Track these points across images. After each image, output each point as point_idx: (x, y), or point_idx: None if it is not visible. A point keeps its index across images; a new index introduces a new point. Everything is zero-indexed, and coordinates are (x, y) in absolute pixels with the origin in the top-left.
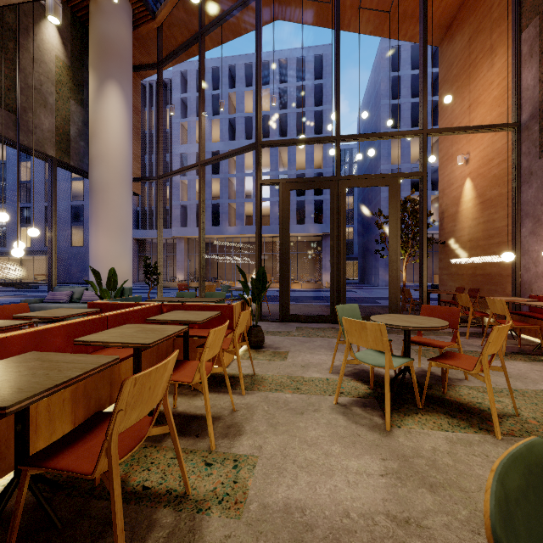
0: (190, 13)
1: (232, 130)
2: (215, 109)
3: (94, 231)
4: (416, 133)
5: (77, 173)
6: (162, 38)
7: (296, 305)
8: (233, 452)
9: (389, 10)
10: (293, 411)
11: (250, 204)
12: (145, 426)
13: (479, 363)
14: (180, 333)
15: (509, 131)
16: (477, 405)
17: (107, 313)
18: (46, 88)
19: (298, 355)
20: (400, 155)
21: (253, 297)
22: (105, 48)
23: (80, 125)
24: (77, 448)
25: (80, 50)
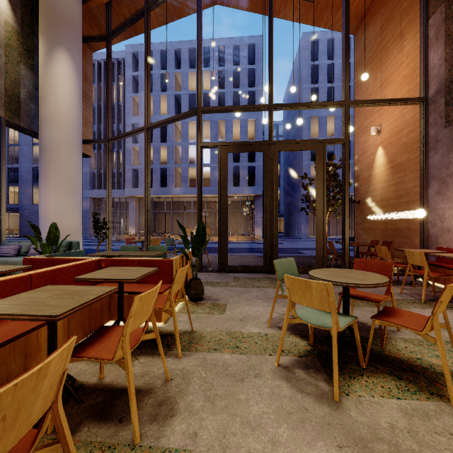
0: None
1: (178, 105)
2: (163, 86)
3: (43, 188)
4: (339, 104)
5: (28, 134)
6: (111, 13)
7: (233, 255)
8: (162, 445)
9: (314, 0)
10: (232, 377)
11: (193, 168)
12: (21, 451)
13: (430, 323)
14: (105, 296)
15: (417, 104)
16: (418, 362)
17: (32, 271)
18: None
19: (236, 307)
20: (319, 130)
21: (193, 251)
22: (54, 17)
23: (30, 88)
24: None
25: (30, 18)
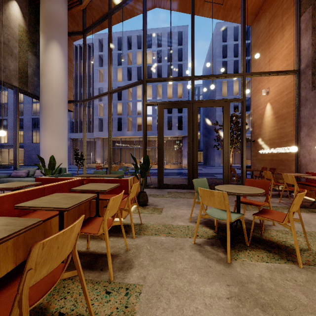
0: (103, 1)
1: (129, 74)
2: (119, 61)
3: (43, 133)
4: (239, 75)
5: (33, 97)
6: (86, 16)
7: (167, 178)
8: (126, 282)
9: (222, 3)
10: (166, 249)
11: (140, 118)
12: (58, 272)
13: (287, 217)
14: (91, 199)
15: (293, 74)
16: (283, 243)
17: (44, 185)
18: (12, 44)
19: (169, 210)
20: (227, 90)
21: (141, 174)
22: (50, 20)
23: (34, 67)
24: (1, 295)
25: (34, 21)
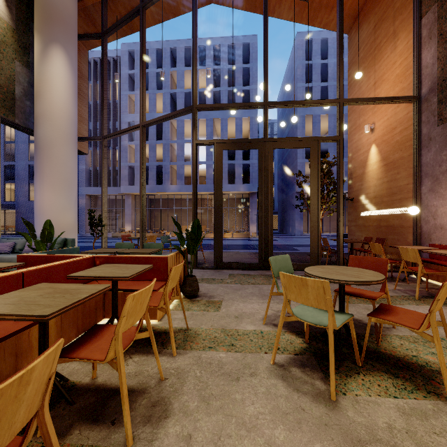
0: None
1: (174, 103)
2: (158, 84)
3: (39, 185)
4: (333, 102)
5: (24, 131)
6: (107, 11)
7: (228, 252)
8: None
9: None
10: (227, 376)
11: (189, 166)
12: None
13: (427, 321)
14: (98, 294)
15: (411, 103)
16: (414, 360)
17: (25, 269)
18: None
19: (231, 304)
20: (312, 129)
21: (188, 248)
22: (50, 14)
23: (25, 85)
24: None
25: (25, 15)
